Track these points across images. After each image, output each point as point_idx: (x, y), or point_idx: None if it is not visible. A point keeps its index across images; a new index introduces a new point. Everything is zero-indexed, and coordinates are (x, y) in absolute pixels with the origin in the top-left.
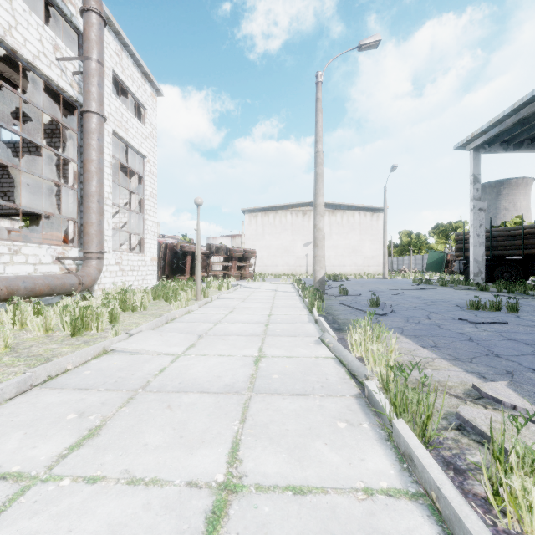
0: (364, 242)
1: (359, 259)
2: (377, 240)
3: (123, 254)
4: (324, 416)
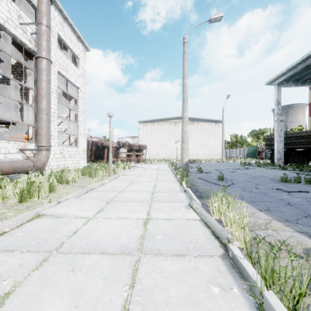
0: (211, 140)
1: (208, 150)
2: (218, 139)
3: (64, 147)
4: (200, 279)
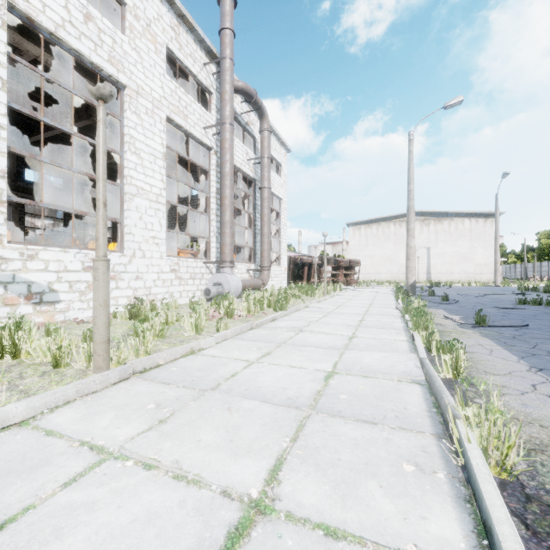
0: (476, 248)
1: (470, 267)
2: (491, 246)
3: (271, 266)
4: (388, 317)
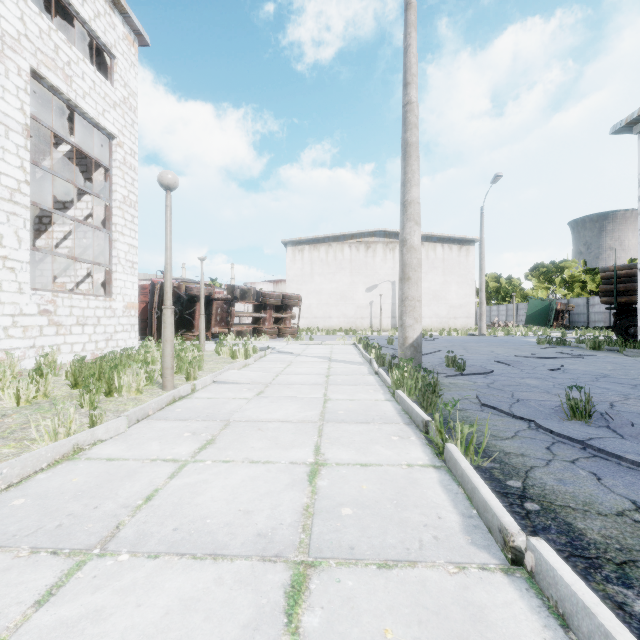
0: (449, 285)
1: (443, 309)
2: (467, 282)
3: (59, 296)
4: None
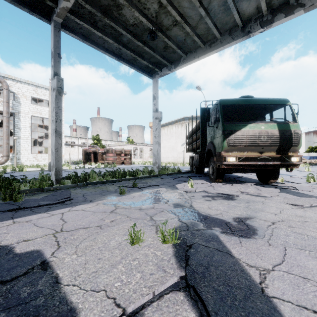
0: None
1: None
2: None
3: (38, 154)
4: None
